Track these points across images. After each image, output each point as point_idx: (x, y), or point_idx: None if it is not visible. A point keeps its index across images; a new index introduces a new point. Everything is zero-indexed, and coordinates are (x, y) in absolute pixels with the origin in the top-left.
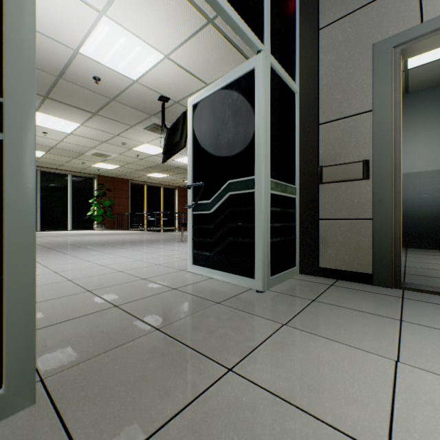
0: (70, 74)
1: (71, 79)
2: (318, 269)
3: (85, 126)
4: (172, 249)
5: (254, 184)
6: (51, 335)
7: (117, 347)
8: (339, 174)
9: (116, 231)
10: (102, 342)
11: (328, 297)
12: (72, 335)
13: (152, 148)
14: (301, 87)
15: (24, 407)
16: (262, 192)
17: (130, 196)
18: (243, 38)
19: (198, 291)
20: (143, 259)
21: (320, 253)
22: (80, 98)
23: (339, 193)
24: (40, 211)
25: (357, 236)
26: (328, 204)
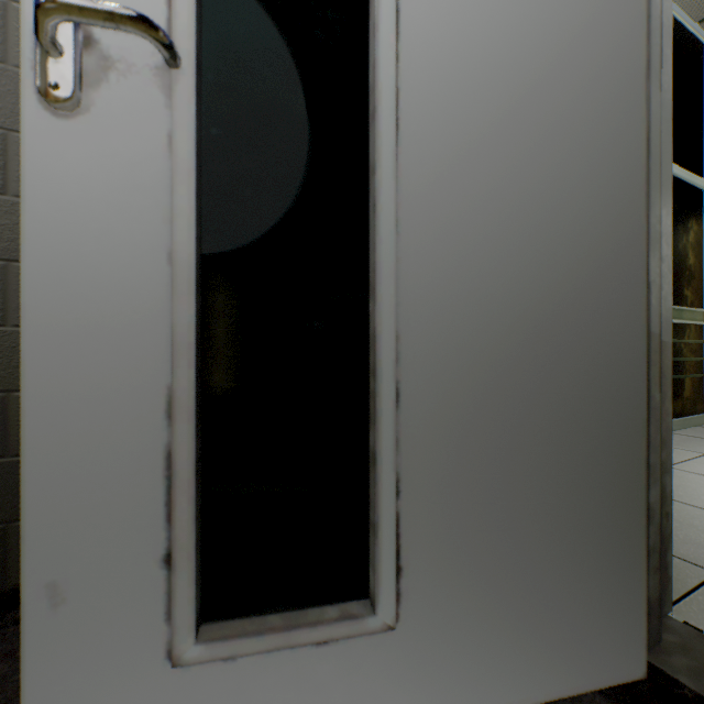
0: None
1: None
2: None
3: None
4: None
5: None
6: None
7: None
8: None
9: None
10: None
11: None
12: None
13: None
14: None
15: None
16: None
17: None
18: None
19: None
20: None
21: None
22: None
23: None
24: None
25: None
26: None
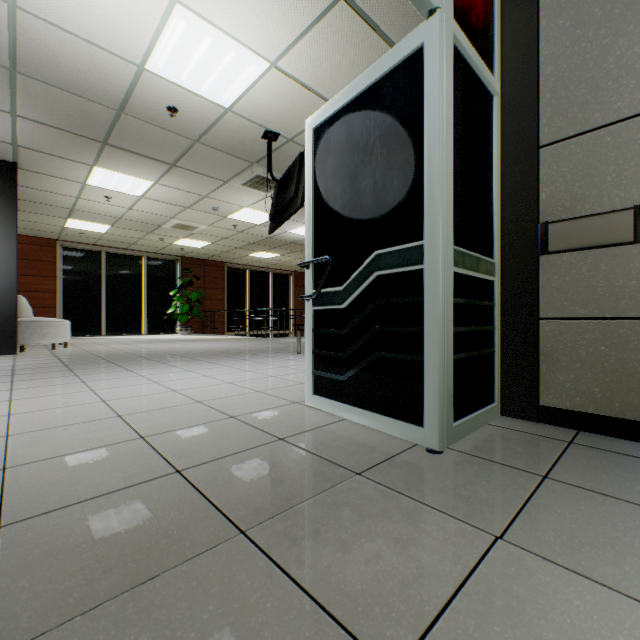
0: (135, 105)
1: (137, 113)
2: (538, 408)
3: (161, 185)
4: (282, 365)
5: (422, 255)
6: (49, 534)
7: (157, 576)
8: (584, 234)
9: (206, 336)
10: (133, 557)
11: (573, 470)
12: (85, 537)
13: (255, 214)
14: (504, 84)
15: None
16: (439, 268)
17: (226, 287)
18: None
19: (321, 445)
20: (237, 381)
21: (541, 380)
22: (151, 142)
23: (581, 271)
24: (106, 308)
25: (620, 351)
26: (559, 291)
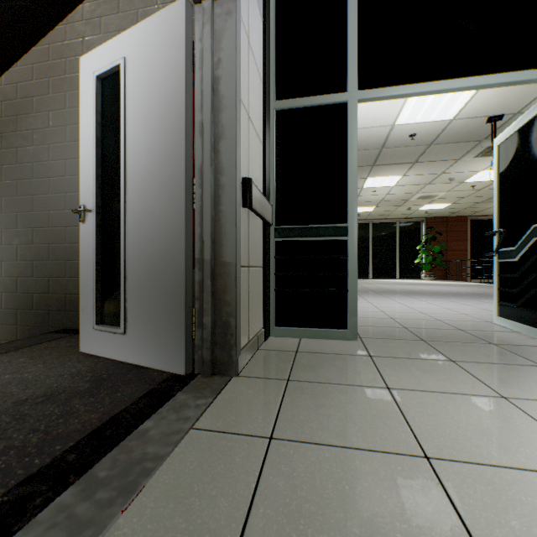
0: (389, 142)
1: (390, 145)
2: None
3: (406, 176)
4: None
5: None
6: (365, 329)
7: (394, 339)
8: None
9: (446, 282)
10: (388, 336)
11: None
12: (375, 331)
13: (492, 173)
14: None
15: (353, 340)
16: None
17: (468, 238)
18: (529, 83)
19: (482, 335)
20: (452, 308)
21: None
22: (399, 156)
23: None
24: (371, 260)
25: None
26: None
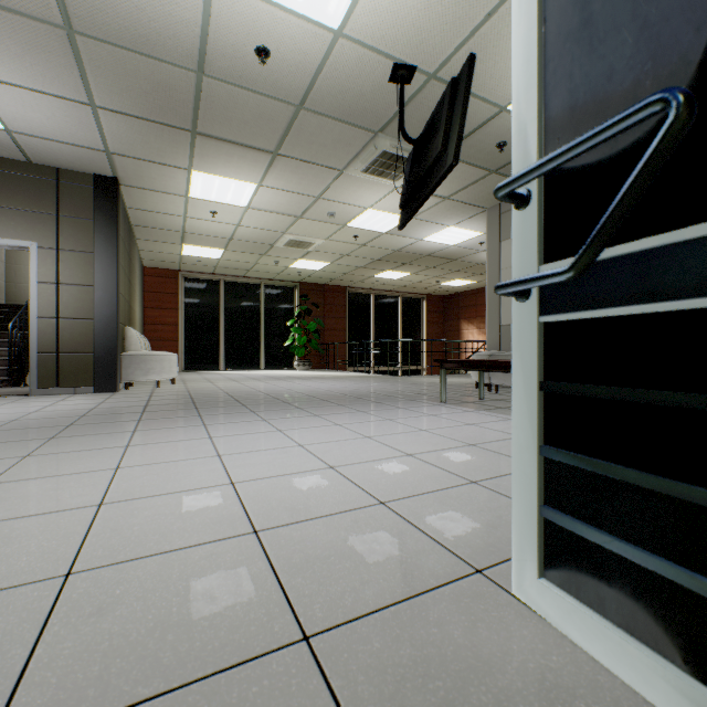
0: (215, 57)
1: (220, 71)
2: None
3: (265, 188)
4: (421, 425)
5: None
6: None
7: None
8: None
9: (324, 372)
10: None
11: None
12: None
13: (380, 217)
14: None
15: None
16: None
17: (347, 315)
18: None
19: None
20: (344, 464)
21: None
22: (245, 120)
23: None
24: (224, 340)
25: None
26: None
